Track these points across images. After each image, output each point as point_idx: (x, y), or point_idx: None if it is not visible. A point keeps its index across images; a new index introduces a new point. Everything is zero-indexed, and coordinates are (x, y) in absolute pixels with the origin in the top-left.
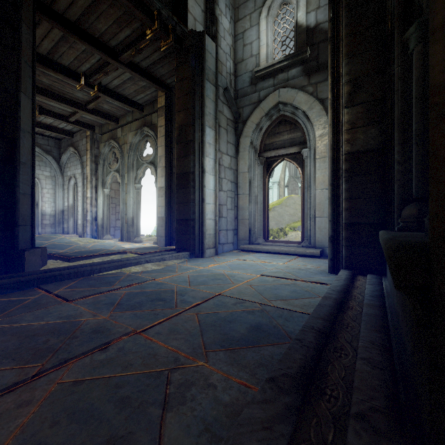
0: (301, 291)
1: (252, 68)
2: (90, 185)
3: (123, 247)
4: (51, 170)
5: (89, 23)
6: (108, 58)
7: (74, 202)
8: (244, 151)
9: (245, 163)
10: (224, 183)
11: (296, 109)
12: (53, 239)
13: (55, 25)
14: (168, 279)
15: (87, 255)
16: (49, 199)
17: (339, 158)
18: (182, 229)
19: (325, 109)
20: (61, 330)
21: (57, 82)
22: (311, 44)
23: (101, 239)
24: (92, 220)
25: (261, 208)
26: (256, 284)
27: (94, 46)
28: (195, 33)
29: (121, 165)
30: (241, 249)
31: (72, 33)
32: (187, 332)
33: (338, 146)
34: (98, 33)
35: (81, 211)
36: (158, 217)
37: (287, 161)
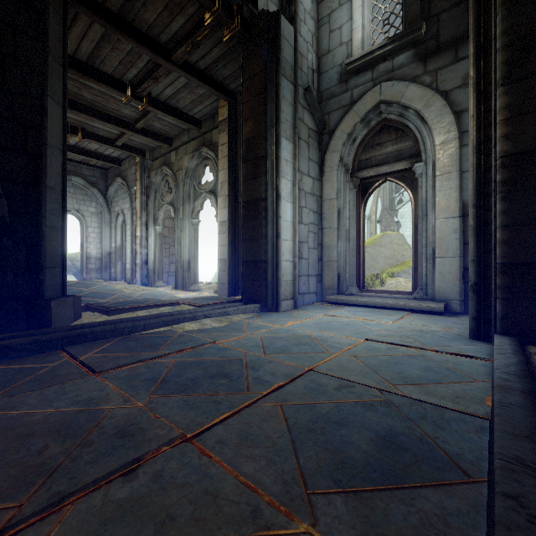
0: (439, 369)
1: (342, 60)
2: (139, 222)
3: (177, 296)
4: (96, 205)
5: (134, 13)
6: (158, 58)
7: (122, 243)
8: (331, 171)
9: (333, 186)
10: (305, 214)
11: (406, 109)
12: (94, 286)
13: (94, 17)
14: (234, 343)
15: (130, 306)
16: (94, 239)
17: (489, 165)
18: (250, 274)
19: (449, 105)
20: (71, 427)
21: (100, 96)
22: (427, 18)
23: (153, 287)
24: (142, 264)
25: (355, 246)
26: (362, 354)
27: (140, 43)
28: (268, 13)
29: (175, 197)
30: (328, 302)
31: (114, 26)
32: (269, 442)
33: (488, 147)
34: (145, 26)
35: (129, 253)
36: (220, 260)
37: (379, 190)
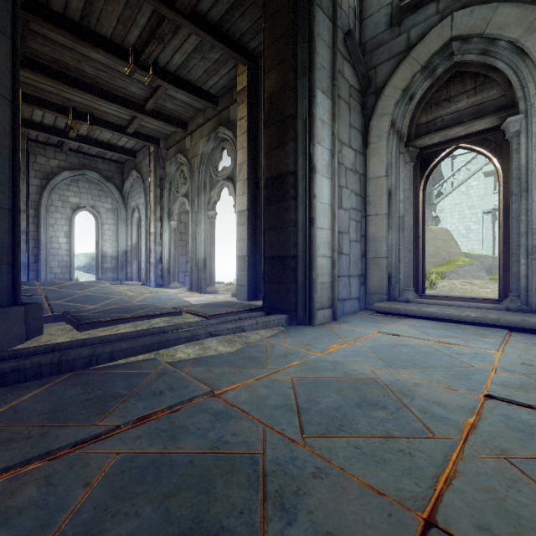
0: None
1: None
2: (153, 217)
3: (186, 300)
4: (112, 201)
5: None
6: (159, 5)
7: (138, 241)
8: (378, 142)
9: (381, 160)
10: (346, 196)
11: (493, 42)
12: (91, 288)
13: None
14: (245, 394)
15: (111, 318)
16: (110, 237)
17: None
18: (274, 274)
19: None
20: None
21: (103, 70)
22: None
23: (167, 288)
24: (156, 263)
25: (411, 237)
26: (521, 452)
27: None
28: None
29: (190, 187)
30: (376, 311)
31: None
32: None
33: None
34: None
35: (144, 251)
36: (238, 257)
37: None
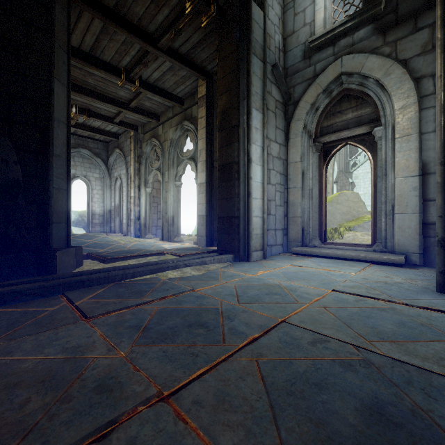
0: (414, 325)
1: (305, 39)
2: (133, 185)
3: (162, 247)
4: (100, 171)
5: (127, 8)
6: (146, 45)
7: (120, 202)
8: (295, 138)
9: (297, 151)
10: (273, 175)
11: (365, 78)
12: (96, 238)
13: (94, 13)
14: (210, 291)
15: (123, 256)
16: (98, 199)
17: None
18: (225, 228)
19: (408, 72)
20: (55, 378)
21: (101, 81)
22: None
23: (144, 238)
24: (135, 219)
25: (317, 203)
26: (332, 306)
27: (132, 34)
28: (240, 0)
29: (162, 163)
30: (293, 253)
31: (111, 20)
32: (246, 405)
33: None
34: (136, 18)
35: (125, 210)
36: (199, 216)
37: (336, 155)
